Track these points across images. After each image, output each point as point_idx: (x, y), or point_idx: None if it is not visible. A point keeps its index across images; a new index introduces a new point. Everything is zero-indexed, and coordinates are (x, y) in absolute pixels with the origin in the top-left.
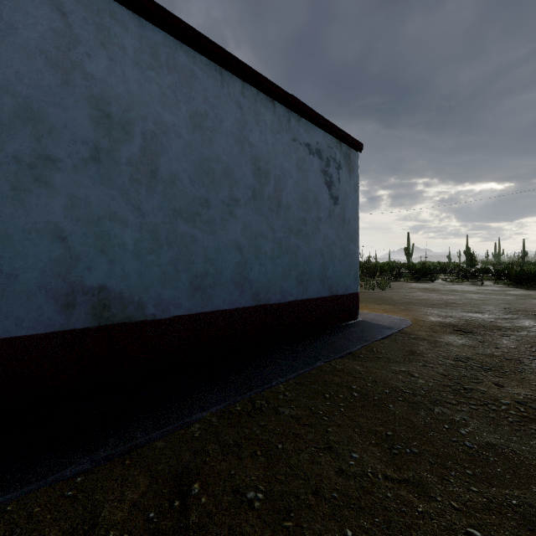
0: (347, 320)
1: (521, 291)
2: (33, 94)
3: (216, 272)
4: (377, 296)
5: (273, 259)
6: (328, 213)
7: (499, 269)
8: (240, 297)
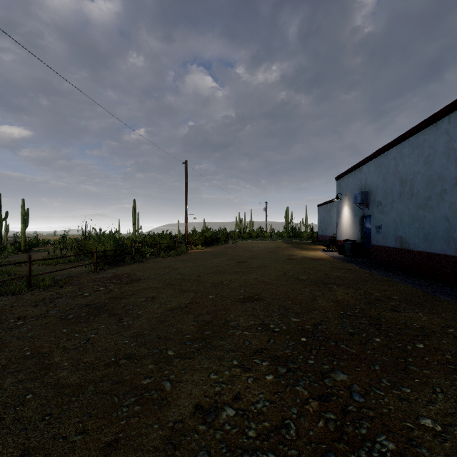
0: None
1: None
2: (391, 185)
3: (434, 233)
4: None
5: None
6: None
7: None
8: (447, 248)
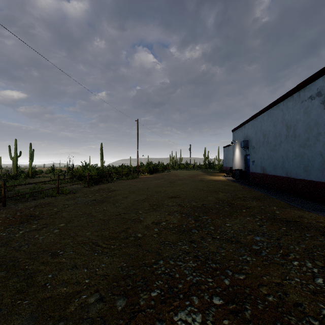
0: None
1: None
2: (259, 137)
3: (277, 164)
4: None
5: (292, 159)
6: None
7: None
8: (282, 173)
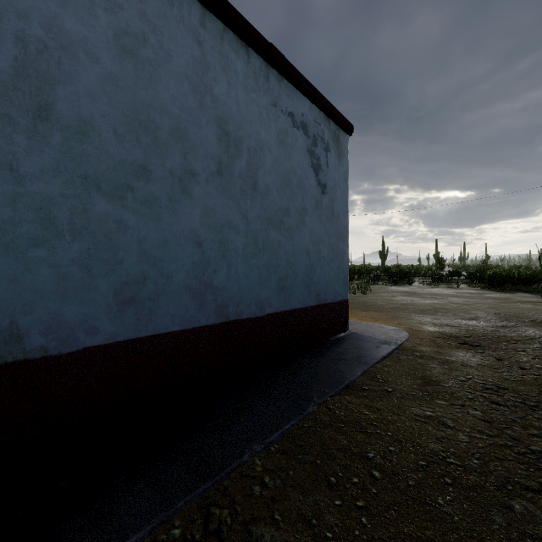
0: (336, 333)
1: (497, 293)
2: None
3: (161, 277)
4: (360, 301)
5: (246, 258)
6: (315, 204)
7: (471, 272)
8: (199, 312)
